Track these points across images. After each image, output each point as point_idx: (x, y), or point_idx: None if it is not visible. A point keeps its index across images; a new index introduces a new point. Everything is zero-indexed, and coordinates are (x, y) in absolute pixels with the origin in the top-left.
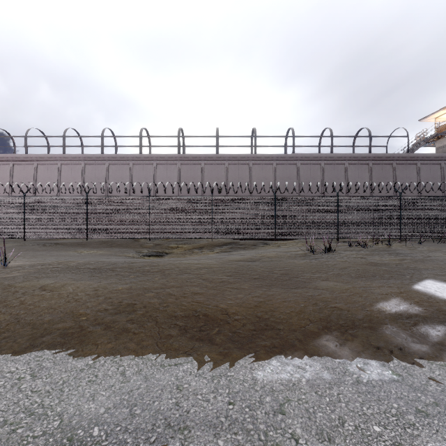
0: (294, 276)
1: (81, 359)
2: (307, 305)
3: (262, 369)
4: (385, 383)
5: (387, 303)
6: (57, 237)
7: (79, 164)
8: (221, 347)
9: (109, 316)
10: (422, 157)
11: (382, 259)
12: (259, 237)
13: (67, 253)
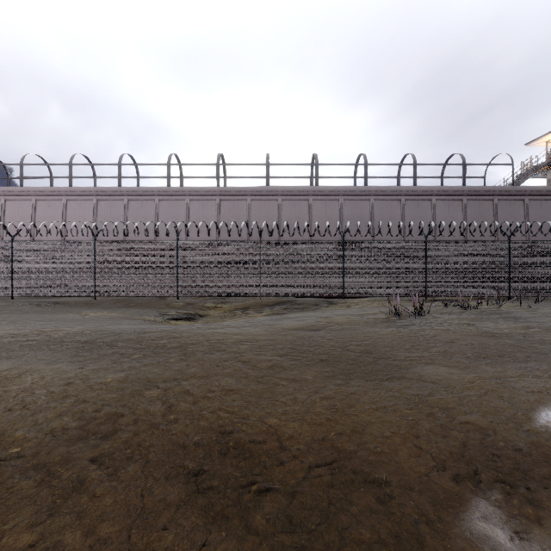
0: (380, 356)
1: None
2: (418, 419)
3: None
4: None
5: None
6: (56, 295)
7: (90, 200)
8: (266, 545)
9: (63, 444)
10: (531, 190)
11: (499, 327)
12: (322, 295)
13: (66, 316)
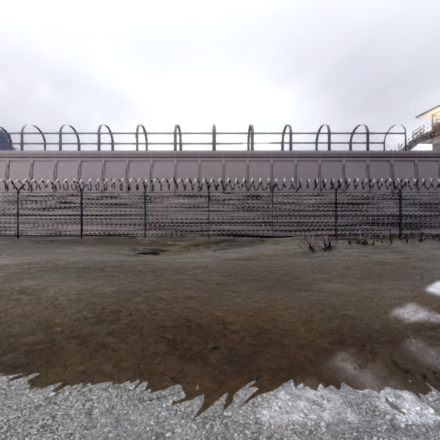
0: (295, 276)
1: (41, 389)
2: (314, 312)
3: (267, 406)
4: (430, 430)
5: (403, 310)
6: (51, 235)
7: (76, 161)
8: (216, 370)
9: (87, 326)
10: (420, 153)
11: (386, 258)
12: (256, 235)
13: (61, 250)
